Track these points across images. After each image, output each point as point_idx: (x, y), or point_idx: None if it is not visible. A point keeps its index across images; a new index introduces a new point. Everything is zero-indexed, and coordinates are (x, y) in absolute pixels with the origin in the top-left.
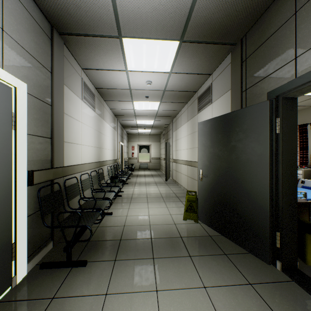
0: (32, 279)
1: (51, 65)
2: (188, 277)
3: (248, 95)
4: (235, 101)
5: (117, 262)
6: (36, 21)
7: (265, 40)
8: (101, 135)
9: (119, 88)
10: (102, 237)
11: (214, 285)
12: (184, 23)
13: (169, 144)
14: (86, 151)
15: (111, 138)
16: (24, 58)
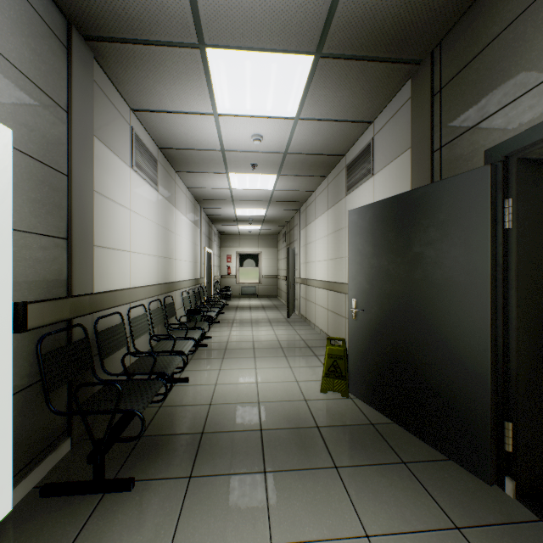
0: (21, 520)
1: (67, 98)
2: (334, 514)
3: (444, 158)
4: (419, 170)
5: (195, 480)
6: (34, 8)
7: (480, 49)
8: (170, 235)
9: (202, 148)
10: (168, 428)
11: (386, 530)
12: (324, 18)
13: (294, 251)
14: (140, 264)
15: (189, 240)
16: (6, 77)
